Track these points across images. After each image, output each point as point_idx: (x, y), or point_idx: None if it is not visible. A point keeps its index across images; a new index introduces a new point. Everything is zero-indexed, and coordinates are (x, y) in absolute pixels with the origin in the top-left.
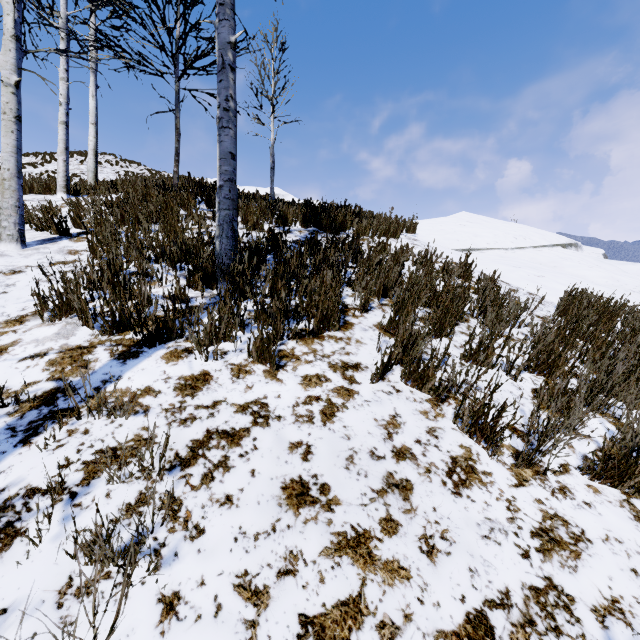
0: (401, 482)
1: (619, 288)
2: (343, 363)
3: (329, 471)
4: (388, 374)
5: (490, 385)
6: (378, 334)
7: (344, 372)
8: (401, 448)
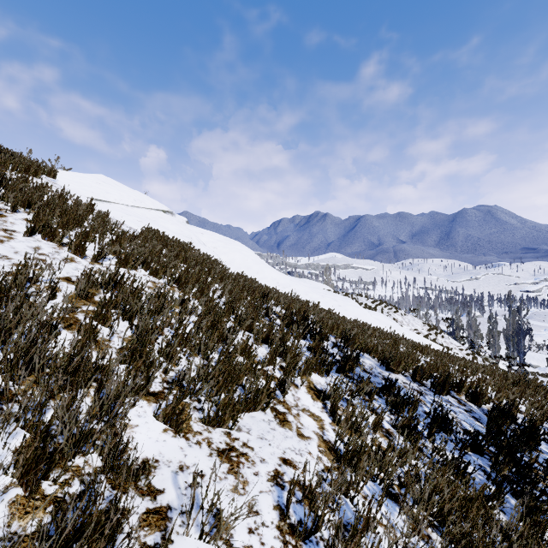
0: (42, 259)
1: (182, 235)
2: (4, 229)
3: (6, 253)
4: (34, 236)
5: (82, 233)
6: (27, 219)
7: (6, 231)
8: (42, 253)
